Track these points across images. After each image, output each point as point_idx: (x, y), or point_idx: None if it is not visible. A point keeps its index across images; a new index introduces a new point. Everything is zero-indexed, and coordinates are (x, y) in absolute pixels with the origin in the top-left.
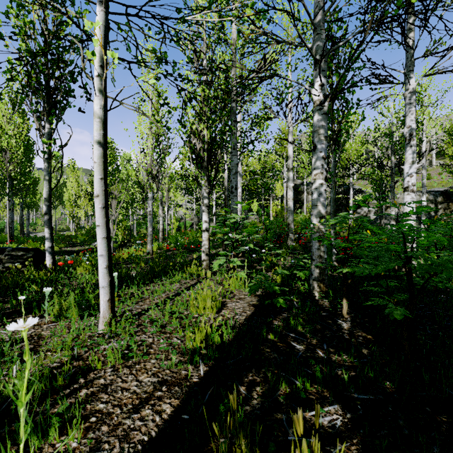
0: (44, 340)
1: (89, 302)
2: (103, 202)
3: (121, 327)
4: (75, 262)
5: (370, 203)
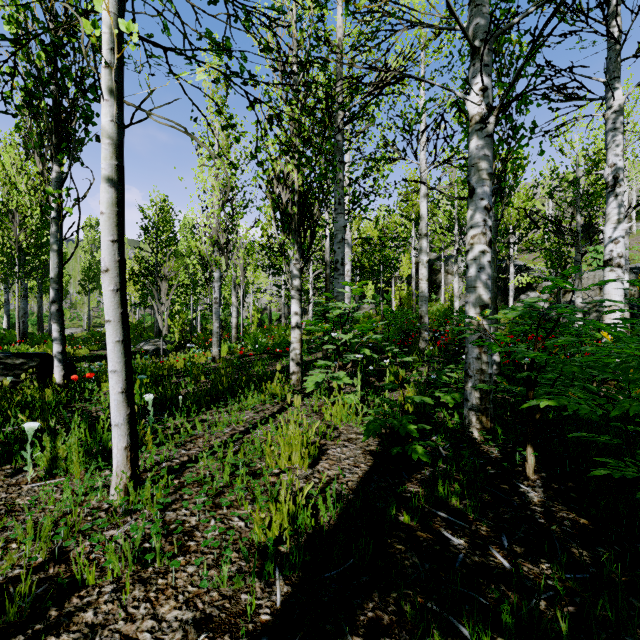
0: (15, 515)
1: (103, 445)
2: (117, 281)
3: (145, 495)
4: (103, 374)
5: (540, 286)
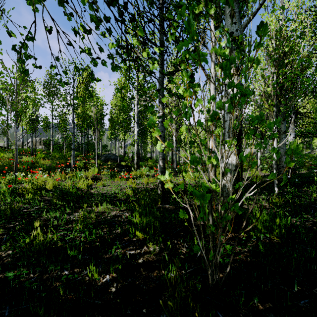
0: None
1: None
2: None
3: None
4: None
5: None
